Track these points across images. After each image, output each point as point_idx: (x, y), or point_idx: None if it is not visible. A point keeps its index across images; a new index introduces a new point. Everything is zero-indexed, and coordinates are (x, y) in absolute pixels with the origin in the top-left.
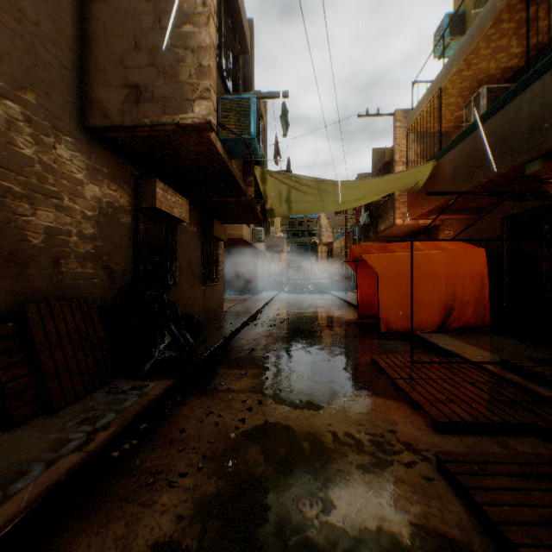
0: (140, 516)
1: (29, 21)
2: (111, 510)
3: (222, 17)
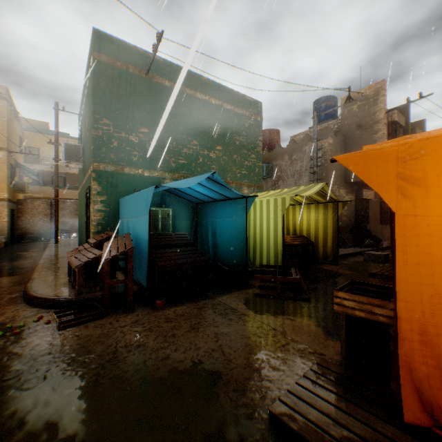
0: None
1: (337, 167)
2: None
3: (388, 131)
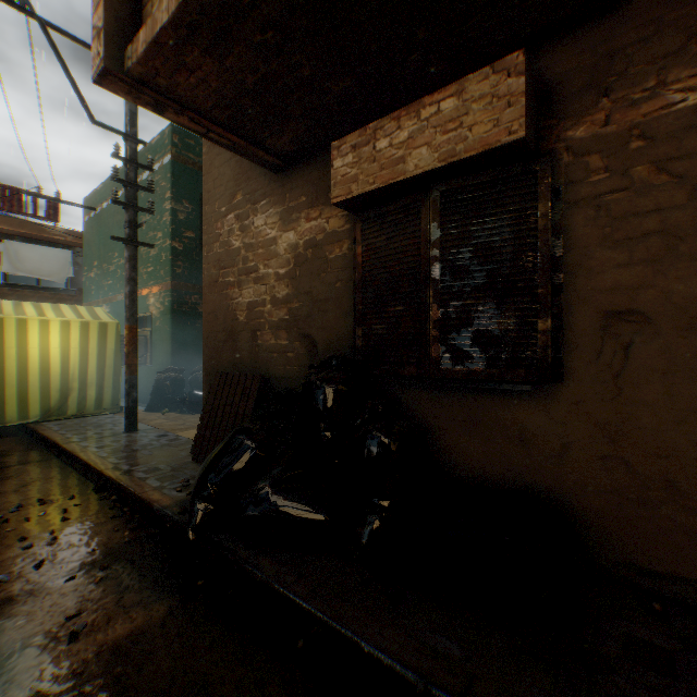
0: (27, 496)
1: None
2: (54, 490)
3: None
